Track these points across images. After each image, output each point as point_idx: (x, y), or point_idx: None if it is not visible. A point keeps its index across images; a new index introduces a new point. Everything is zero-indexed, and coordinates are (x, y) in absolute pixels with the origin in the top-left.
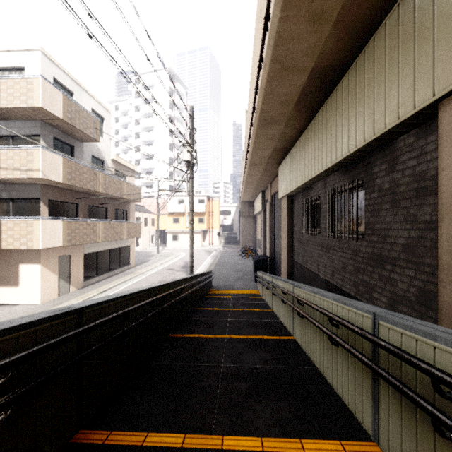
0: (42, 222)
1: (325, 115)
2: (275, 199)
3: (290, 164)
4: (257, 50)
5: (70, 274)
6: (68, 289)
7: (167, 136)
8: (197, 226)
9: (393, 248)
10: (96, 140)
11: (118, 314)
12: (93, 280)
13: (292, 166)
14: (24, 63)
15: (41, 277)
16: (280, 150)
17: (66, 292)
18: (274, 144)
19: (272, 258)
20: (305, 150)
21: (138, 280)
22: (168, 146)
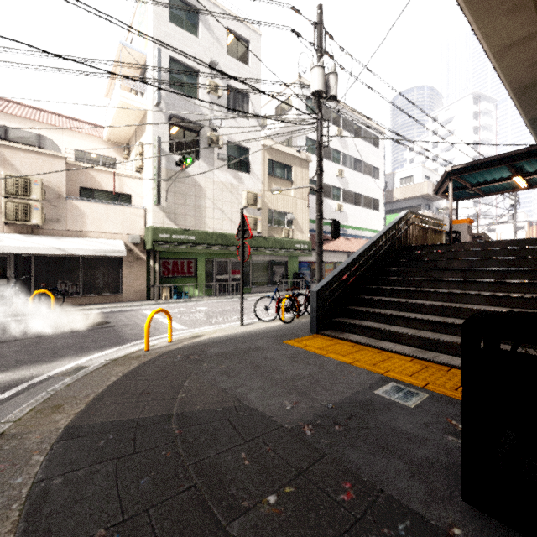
0: None
1: None
2: None
3: None
4: None
5: None
6: None
7: None
8: None
9: None
10: (442, 200)
11: None
12: None
13: None
14: (413, 173)
15: None
16: None
17: None
18: None
19: None
20: None
21: None
22: None
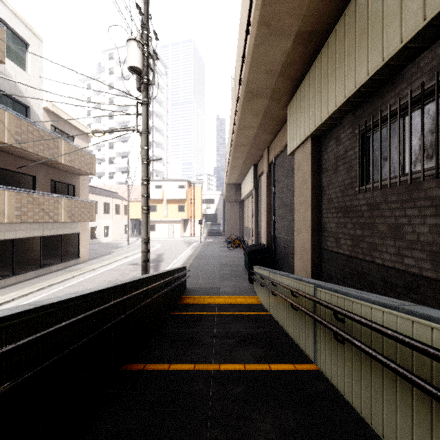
0: None
1: None
2: (276, 165)
3: (326, 67)
4: None
5: None
6: None
7: None
8: (176, 214)
9: None
10: None
11: None
12: (4, 281)
13: (332, 65)
14: None
15: None
16: (309, 37)
17: None
18: (303, 7)
19: (271, 247)
20: None
21: (79, 280)
22: None
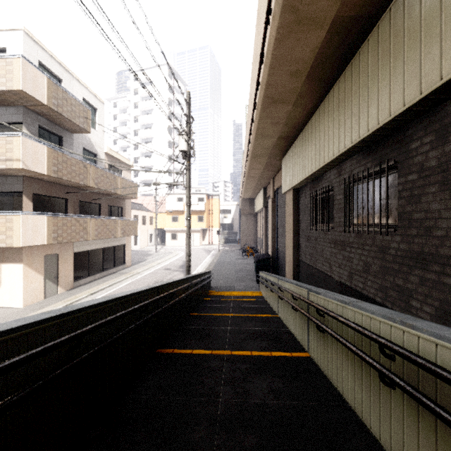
0: (23, 217)
1: (343, 87)
2: (278, 195)
3: (297, 154)
4: (262, 11)
5: (58, 274)
6: (55, 290)
7: (165, 133)
8: (196, 224)
9: (443, 243)
10: (86, 131)
11: (59, 341)
12: (84, 280)
13: (298, 155)
14: (5, 44)
15: (24, 277)
16: (286, 137)
17: (54, 293)
18: (279, 130)
19: (275, 257)
20: (316, 134)
21: (132, 280)
22: (167, 143)
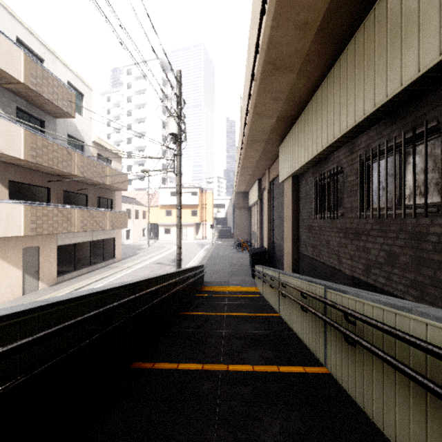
0: None
1: (361, 43)
2: (274, 185)
3: (297, 136)
4: None
5: (39, 268)
6: (36, 286)
7: (159, 127)
8: (190, 219)
9: None
10: (71, 115)
11: None
12: (70, 275)
13: (300, 137)
14: None
15: None
16: (286, 118)
17: (34, 289)
18: (279, 108)
19: (271, 250)
20: (322, 109)
21: (121, 275)
22: (160, 138)
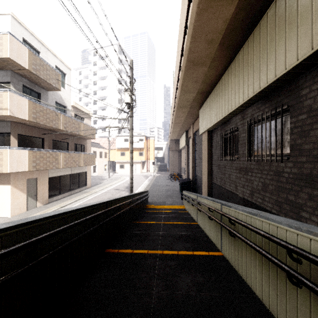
0: (10, 151)
1: (246, 52)
2: (196, 136)
3: (210, 105)
4: None
5: (37, 193)
6: (35, 204)
7: (116, 93)
8: (138, 158)
9: None
10: (58, 89)
11: (14, 248)
12: (56, 197)
13: (212, 105)
14: None
15: (11, 195)
16: (202, 93)
17: (34, 207)
18: (198, 87)
19: (194, 180)
20: (225, 89)
21: (91, 197)
22: (117, 100)
